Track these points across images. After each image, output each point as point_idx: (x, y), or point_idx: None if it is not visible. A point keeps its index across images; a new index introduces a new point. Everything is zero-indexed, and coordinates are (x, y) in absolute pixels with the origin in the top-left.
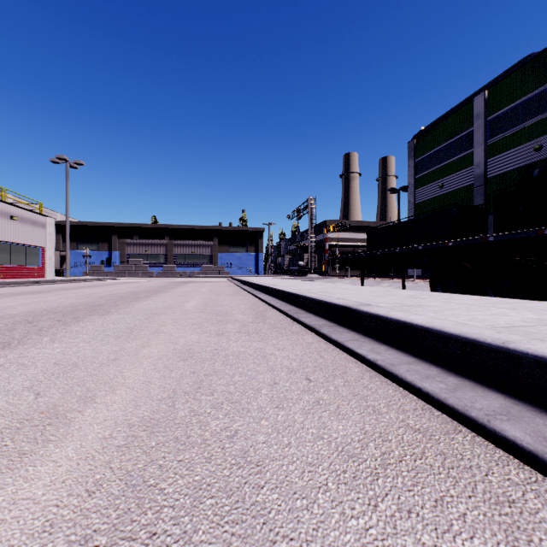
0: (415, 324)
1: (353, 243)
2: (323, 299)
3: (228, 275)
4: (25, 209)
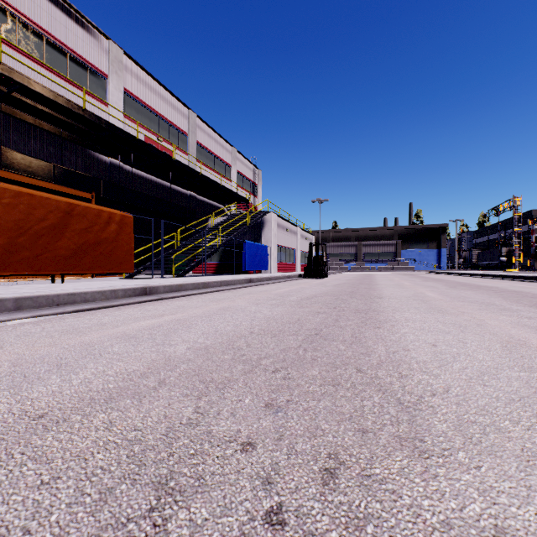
0: None
1: None
2: None
3: (414, 270)
4: (308, 233)
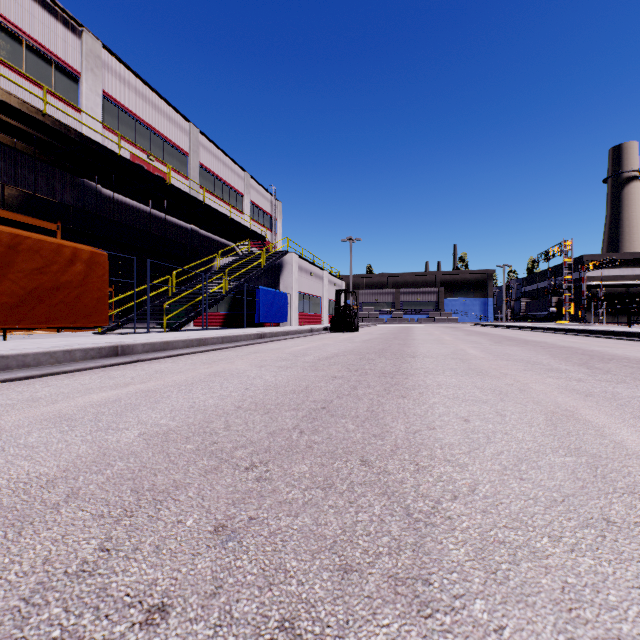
0: (632, 332)
1: (625, 281)
2: (601, 330)
3: (458, 322)
4: (337, 278)
